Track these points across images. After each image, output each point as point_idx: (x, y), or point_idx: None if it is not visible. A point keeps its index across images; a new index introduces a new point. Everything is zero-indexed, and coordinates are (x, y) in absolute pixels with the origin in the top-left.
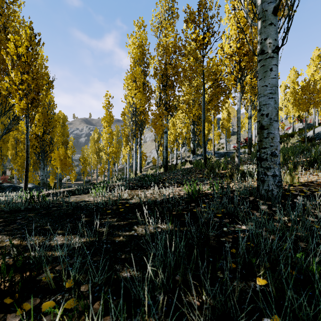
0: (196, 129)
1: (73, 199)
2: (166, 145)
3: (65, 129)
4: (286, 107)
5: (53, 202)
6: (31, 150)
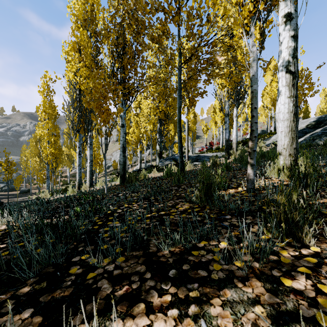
0: (163, 129)
1: None
2: (123, 145)
3: None
4: (244, 114)
5: None
6: None
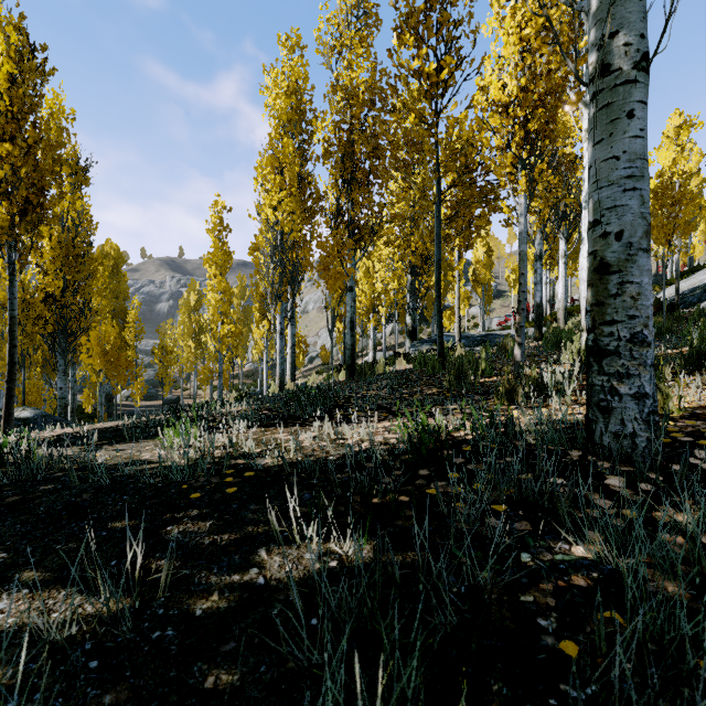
0: (419, 284)
1: (110, 457)
2: (351, 319)
3: (122, 281)
4: None
5: (52, 466)
6: (32, 330)
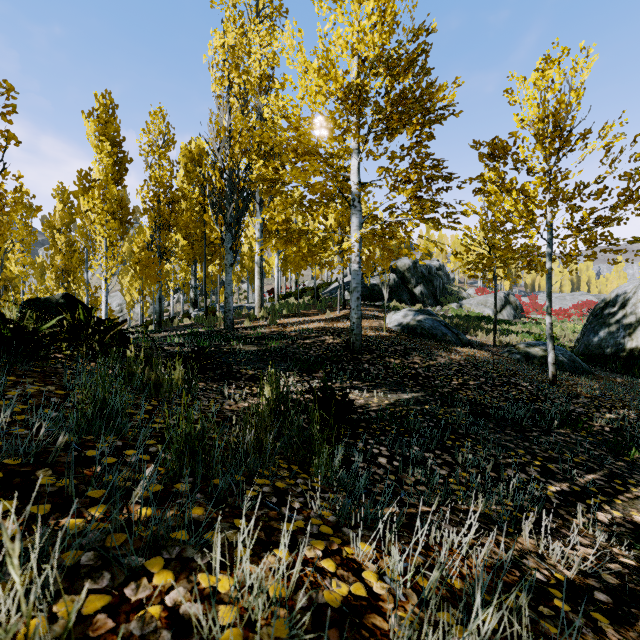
0: (200, 272)
1: None
2: (159, 297)
3: None
4: None
5: None
6: None
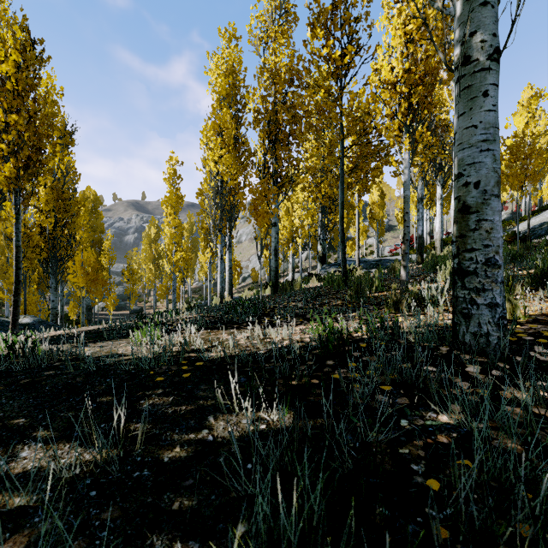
0: (328, 220)
1: (94, 351)
2: (275, 247)
3: (98, 218)
4: None
5: (52, 358)
6: (31, 256)
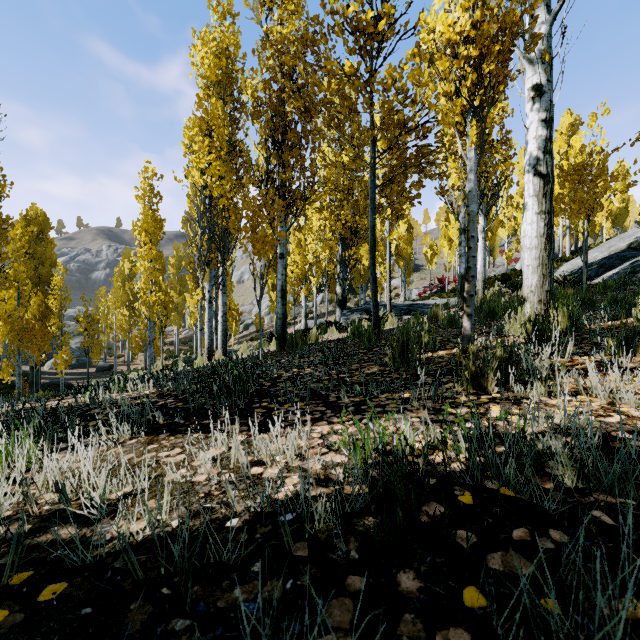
0: (349, 255)
1: None
2: (282, 287)
3: (48, 247)
4: (510, 221)
5: None
6: None
